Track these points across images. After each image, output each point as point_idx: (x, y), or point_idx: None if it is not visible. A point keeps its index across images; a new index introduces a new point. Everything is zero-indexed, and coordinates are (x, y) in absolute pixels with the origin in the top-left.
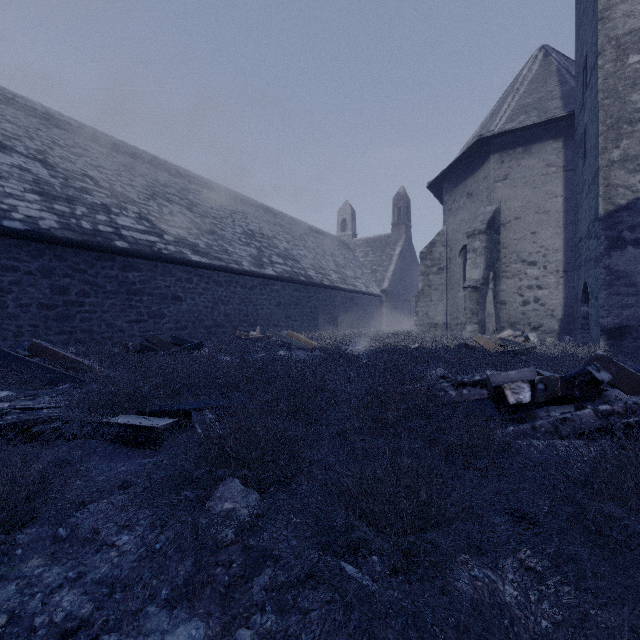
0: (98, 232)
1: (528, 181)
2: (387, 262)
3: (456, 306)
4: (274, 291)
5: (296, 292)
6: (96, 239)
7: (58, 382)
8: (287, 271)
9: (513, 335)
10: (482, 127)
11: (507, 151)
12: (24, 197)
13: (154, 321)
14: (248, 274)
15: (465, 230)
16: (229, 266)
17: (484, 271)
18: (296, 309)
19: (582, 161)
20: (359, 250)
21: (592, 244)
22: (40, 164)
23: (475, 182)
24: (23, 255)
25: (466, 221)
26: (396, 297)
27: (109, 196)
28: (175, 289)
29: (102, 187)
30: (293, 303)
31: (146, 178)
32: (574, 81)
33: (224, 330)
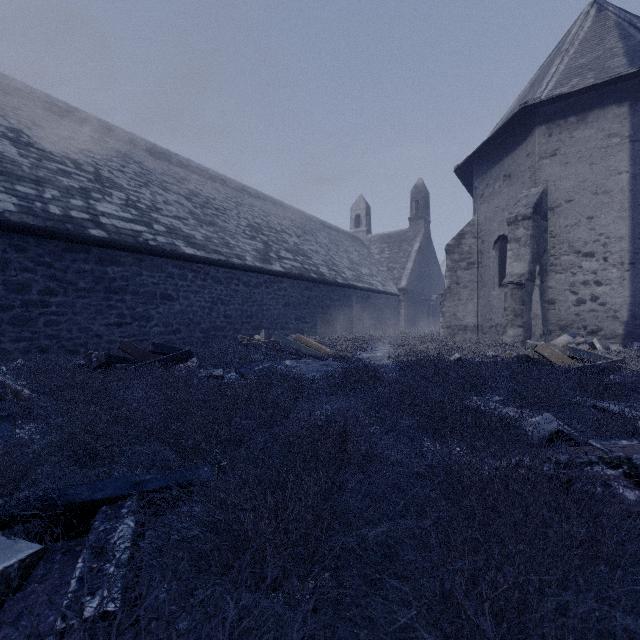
0: (69, 218)
1: (583, 156)
2: (404, 259)
3: (489, 306)
4: (282, 289)
5: (307, 291)
6: (64, 226)
7: None
8: (297, 267)
9: (575, 342)
10: (521, 99)
11: (556, 121)
12: None
13: (139, 324)
14: (252, 270)
15: (501, 218)
16: (229, 260)
17: (530, 264)
18: (307, 309)
19: None
20: (374, 247)
21: None
22: (9, 142)
23: (514, 161)
24: None
25: (502, 207)
26: (414, 296)
27: (91, 180)
28: (165, 287)
29: (85, 171)
30: (303, 303)
31: (141, 165)
32: None
33: (224, 334)
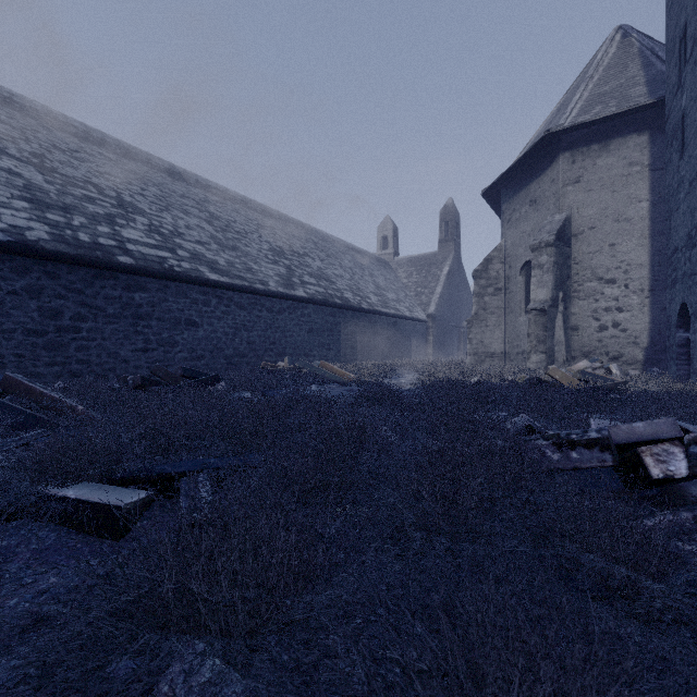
0: (98, 245)
1: (605, 183)
2: (433, 283)
3: (516, 332)
4: (305, 315)
5: (331, 317)
6: (95, 253)
7: (28, 427)
8: (320, 293)
9: (591, 367)
10: (547, 123)
11: (580, 149)
12: (10, 204)
13: (165, 350)
14: (275, 296)
15: (527, 243)
16: (253, 286)
17: (552, 291)
18: (331, 336)
19: (678, 155)
20: (402, 270)
21: (696, 254)
22: (34, 168)
23: (540, 187)
24: (6, 271)
25: (529, 233)
26: (444, 323)
27: (115, 206)
28: (190, 313)
29: (107, 196)
30: (327, 329)
31: (161, 188)
32: (661, 63)
33: (247, 360)
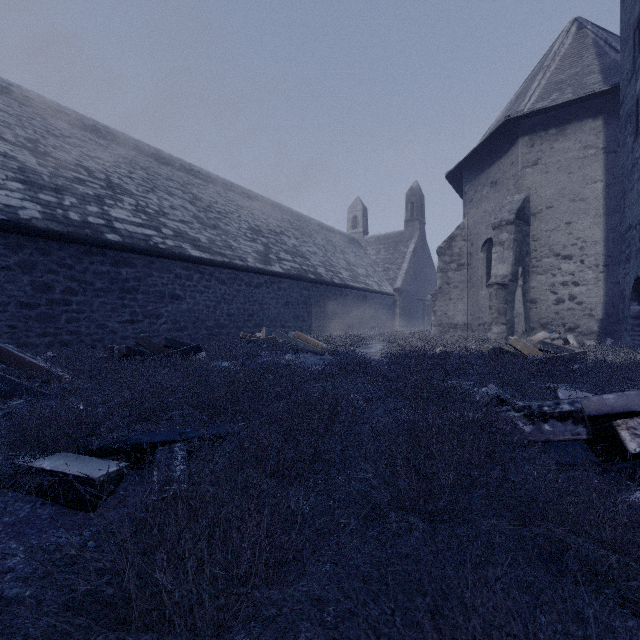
0: (87, 224)
1: (562, 165)
2: (400, 260)
3: (478, 305)
4: (281, 289)
5: (305, 290)
6: (84, 231)
7: (15, 395)
8: (295, 268)
9: (550, 337)
10: (507, 110)
11: (538, 133)
12: (5, 185)
13: (150, 321)
14: (253, 271)
15: (488, 222)
16: (233, 262)
17: (512, 266)
18: (305, 309)
19: (632, 137)
20: (370, 248)
21: None
22: (29, 152)
23: (500, 169)
24: None
25: (490, 212)
26: (410, 296)
27: (104, 187)
28: (173, 287)
29: (97, 178)
30: (302, 302)
31: (147, 171)
32: (615, 53)
33: (227, 331)
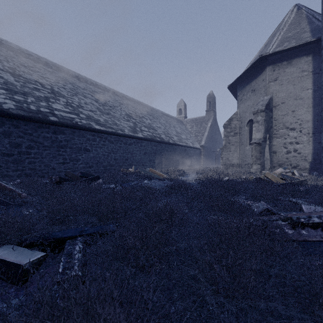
0: (40, 111)
1: (290, 81)
2: (203, 131)
3: (245, 154)
4: (142, 146)
5: (154, 146)
6: (38, 115)
7: None
8: (150, 135)
9: (284, 171)
10: (260, 52)
11: (277, 64)
12: None
13: (73, 163)
14: (128, 136)
15: (250, 111)
16: (117, 132)
17: (264, 134)
18: (154, 156)
19: None
20: (188, 124)
21: None
22: (10, 74)
23: (257, 83)
24: None
25: (251, 106)
26: (208, 149)
27: (49, 93)
28: (86, 145)
29: (46, 88)
30: (153, 152)
31: (73, 85)
32: (318, 21)
33: (114, 168)
